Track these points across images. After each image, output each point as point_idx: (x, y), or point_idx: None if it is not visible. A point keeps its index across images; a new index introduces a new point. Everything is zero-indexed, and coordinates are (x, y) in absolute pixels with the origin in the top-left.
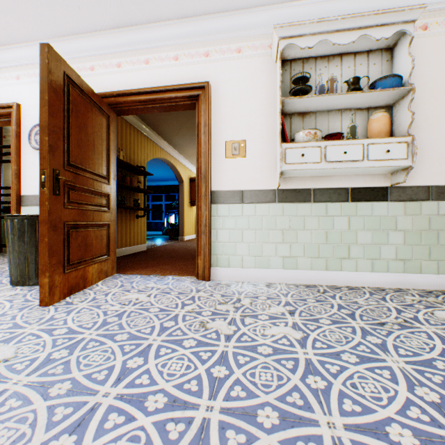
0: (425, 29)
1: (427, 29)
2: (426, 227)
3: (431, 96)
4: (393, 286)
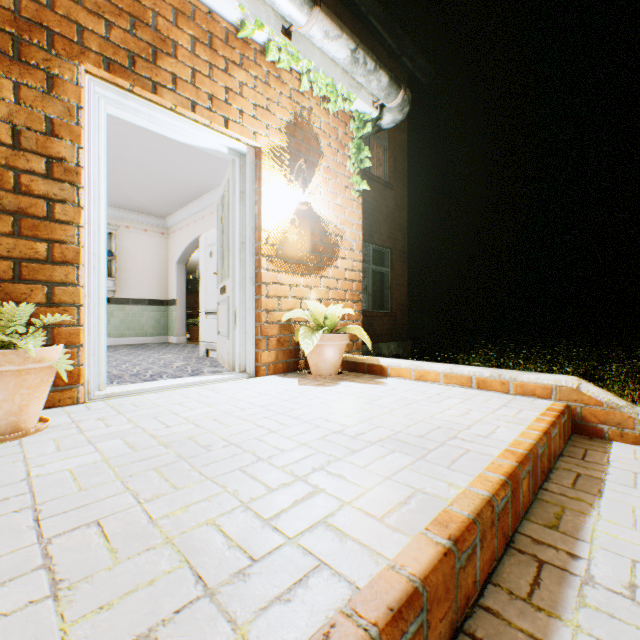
0: (129, 228)
1: (130, 228)
2: (129, 317)
3: (131, 259)
4: (114, 344)
